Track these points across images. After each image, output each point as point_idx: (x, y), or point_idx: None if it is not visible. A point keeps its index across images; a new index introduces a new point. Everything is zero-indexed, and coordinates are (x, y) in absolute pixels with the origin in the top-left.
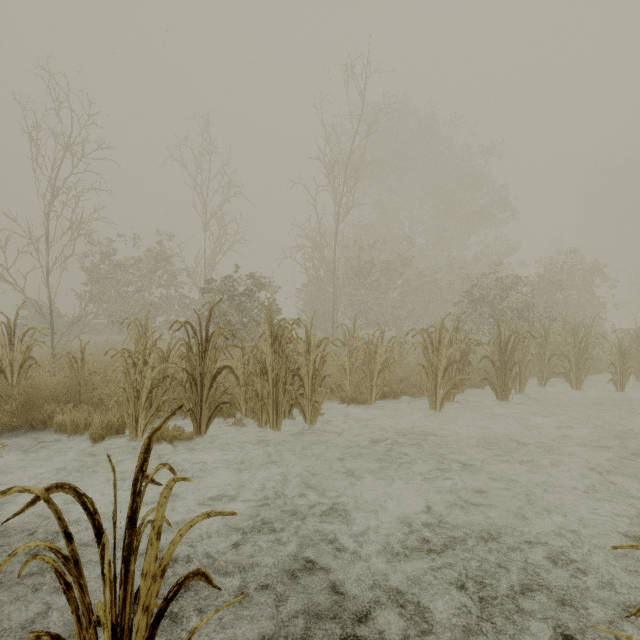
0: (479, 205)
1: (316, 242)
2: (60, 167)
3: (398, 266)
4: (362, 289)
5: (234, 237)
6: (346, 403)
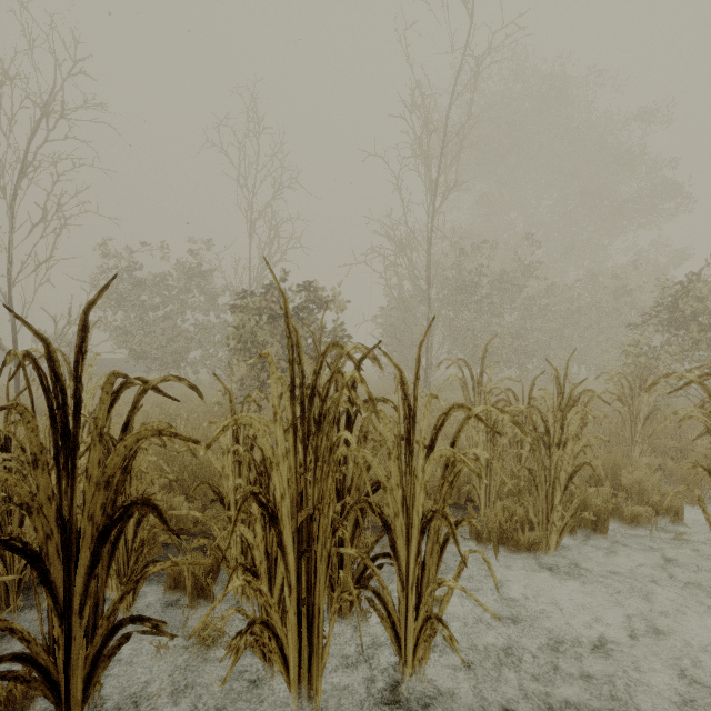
0: (631, 192)
1: (402, 241)
2: (33, 133)
3: (519, 277)
4: (466, 310)
5: (288, 241)
6: (486, 542)
